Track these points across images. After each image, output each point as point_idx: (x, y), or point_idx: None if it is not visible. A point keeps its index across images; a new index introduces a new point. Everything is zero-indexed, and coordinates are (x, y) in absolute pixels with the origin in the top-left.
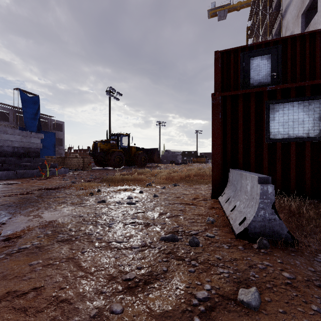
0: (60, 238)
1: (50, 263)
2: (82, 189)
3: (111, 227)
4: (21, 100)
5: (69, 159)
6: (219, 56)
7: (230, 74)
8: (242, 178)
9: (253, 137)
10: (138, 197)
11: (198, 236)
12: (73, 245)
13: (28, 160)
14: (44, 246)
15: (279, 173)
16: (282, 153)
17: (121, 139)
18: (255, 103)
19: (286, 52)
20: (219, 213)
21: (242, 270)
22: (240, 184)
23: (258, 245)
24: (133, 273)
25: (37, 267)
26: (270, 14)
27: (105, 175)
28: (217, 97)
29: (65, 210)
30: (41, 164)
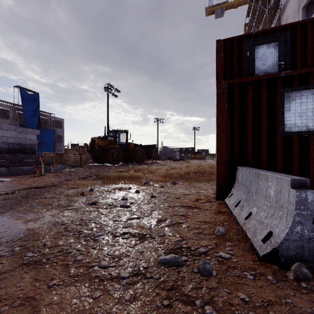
0: (27, 260)
1: None
2: (74, 188)
3: (96, 241)
4: (21, 97)
5: (66, 155)
6: (222, 45)
7: (234, 64)
8: (258, 179)
9: (265, 130)
10: (134, 198)
11: (208, 257)
12: (40, 271)
13: (23, 156)
14: (2, 272)
15: (296, 171)
16: (299, 149)
17: (119, 135)
18: (266, 91)
19: (295, 39)
20: (229, 220)
21: None
22: (256, 185)
23: (294, 274)
24: None
25: None
26: (269, 9)
27: (101, 172)
28: (222, 85)
29: (47, 215)
30: (37, 161)
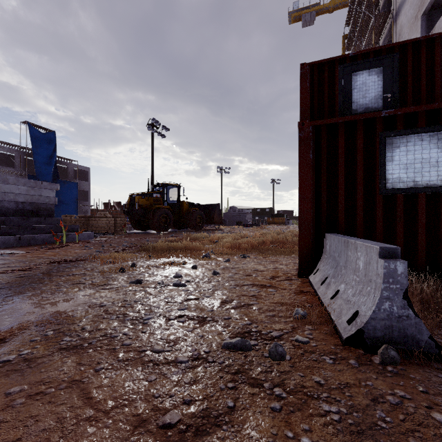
0: (65, 344)
1: (40, 390)
2: (110, 263)
3: (146, 325)
4: (31, 138)
5: (95, 219)
6: (308, 71)
7: (324, 96)
8: (347, 249)
9: (361, 187)
10: (190, 275)
11: (282, 342)
12: (83, 355)
13: (37, 220)
14: (38, 357)
15: (400, 240)
16: (404, 210)
17: (167, 191)
18: (363, 135)
19: (406, 63)
20: (313, 302)
21: (362, 406)
22: (345, 257)
23: (380, 357)
24: (176, 411)
25: (18, 398)
26: (377, 16)
27: (144, 242)
28: (306, 127)
29: (80, 295)
30: (56, 226)
